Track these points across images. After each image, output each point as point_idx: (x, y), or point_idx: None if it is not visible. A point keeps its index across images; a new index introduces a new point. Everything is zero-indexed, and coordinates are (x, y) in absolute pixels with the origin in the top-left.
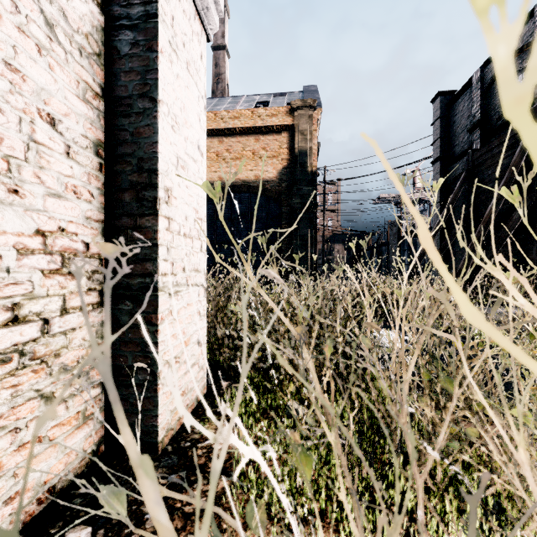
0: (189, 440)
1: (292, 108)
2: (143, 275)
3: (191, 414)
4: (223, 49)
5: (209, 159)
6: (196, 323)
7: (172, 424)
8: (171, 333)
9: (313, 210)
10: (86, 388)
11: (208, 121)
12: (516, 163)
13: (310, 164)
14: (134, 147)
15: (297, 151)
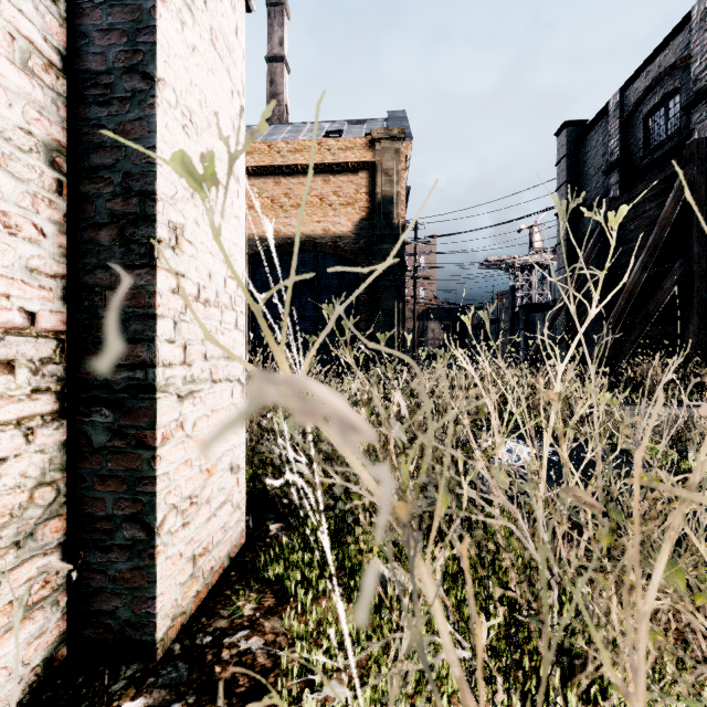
0: (210, 630)
1: (373, 140)
2: (130, 366)
3: (219, 581)
4: (281, 61)
5: (261, 205)
6: (228, 439)
7: (183, 606)
8: (182, 459)
9: (401, 275)
10: (30, 558)
11: (260, 154)
12: (668, 214)
13: (397, 215)
14: (117, 154)
15: (379, 197)
